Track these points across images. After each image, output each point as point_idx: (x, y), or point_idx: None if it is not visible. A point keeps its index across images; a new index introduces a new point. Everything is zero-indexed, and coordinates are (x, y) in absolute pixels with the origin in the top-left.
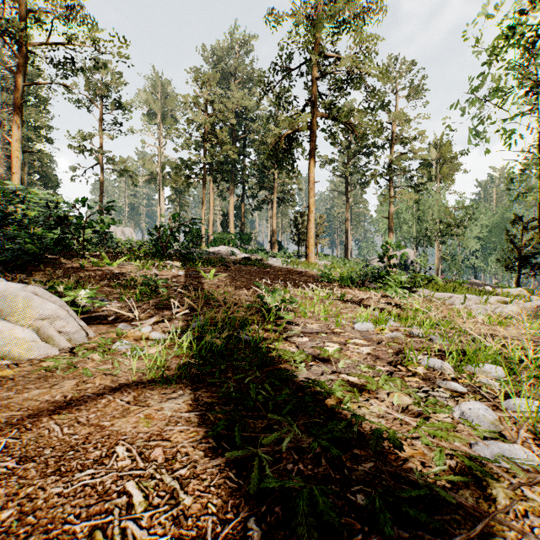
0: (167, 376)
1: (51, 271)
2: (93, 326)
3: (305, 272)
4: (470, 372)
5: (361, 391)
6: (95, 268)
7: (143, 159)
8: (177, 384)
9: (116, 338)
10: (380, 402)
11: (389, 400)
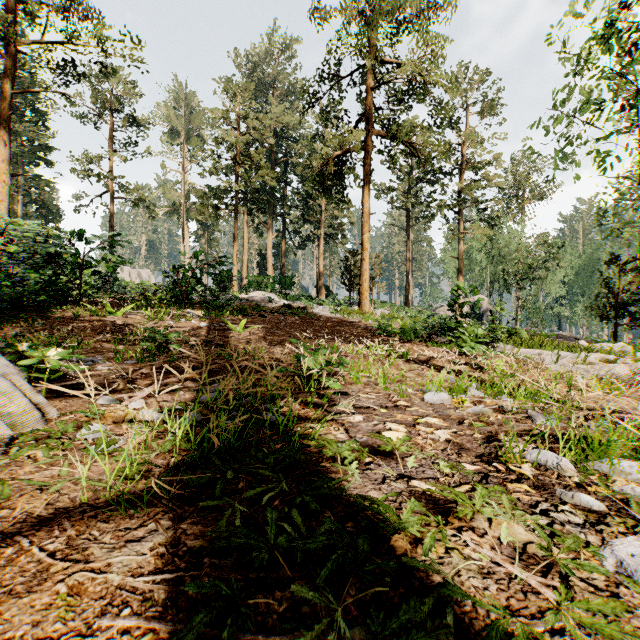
0: (141, 491)
1: (34, 322)
2: (63, 400)
3: (357, 322)
4: (599, 472)
5: (446, 515)
6: (93, 318)
7: (163, 187)
8: (153, 506)
9: (87, 420)
10: (480, 539)
11: (493, 533)
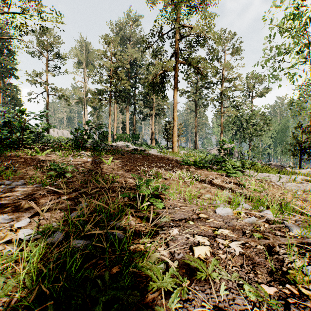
0: None
1: None
2: None
3: (171, 158)
4: None
5: None
6: (28, 157)
7: (74, 89)
8: None
9: None
10: None
11: None
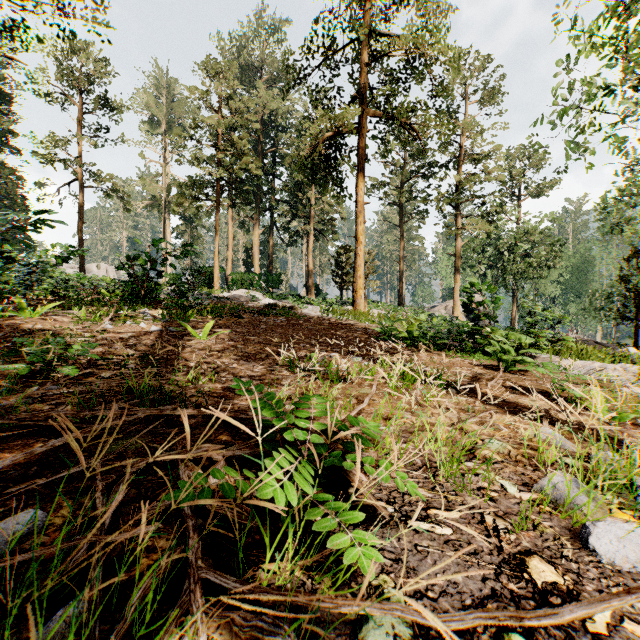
0: None
1: None
2: None
3: (353, 324)
4: None
5: None
6: None
7: (141, 179)
8: None
9: None
10: None
11: None
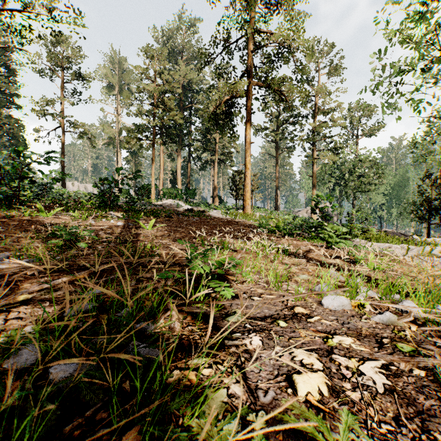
0: None
1: None
2: None
3: (242, 222)
4: None
5: None
6: (26, 219)
7: (102, 125)
8: None
9: None
10: None
11: None
